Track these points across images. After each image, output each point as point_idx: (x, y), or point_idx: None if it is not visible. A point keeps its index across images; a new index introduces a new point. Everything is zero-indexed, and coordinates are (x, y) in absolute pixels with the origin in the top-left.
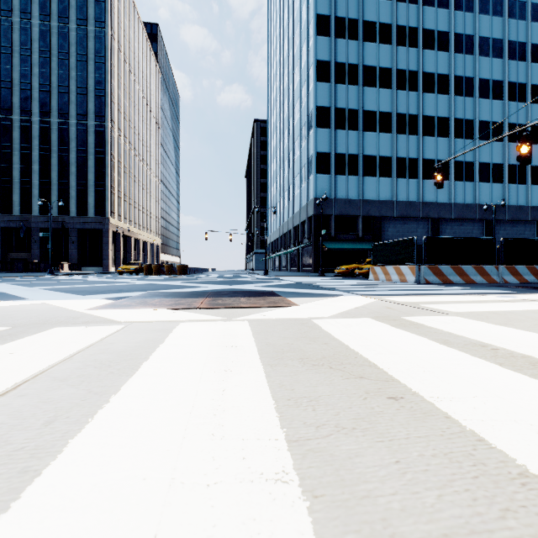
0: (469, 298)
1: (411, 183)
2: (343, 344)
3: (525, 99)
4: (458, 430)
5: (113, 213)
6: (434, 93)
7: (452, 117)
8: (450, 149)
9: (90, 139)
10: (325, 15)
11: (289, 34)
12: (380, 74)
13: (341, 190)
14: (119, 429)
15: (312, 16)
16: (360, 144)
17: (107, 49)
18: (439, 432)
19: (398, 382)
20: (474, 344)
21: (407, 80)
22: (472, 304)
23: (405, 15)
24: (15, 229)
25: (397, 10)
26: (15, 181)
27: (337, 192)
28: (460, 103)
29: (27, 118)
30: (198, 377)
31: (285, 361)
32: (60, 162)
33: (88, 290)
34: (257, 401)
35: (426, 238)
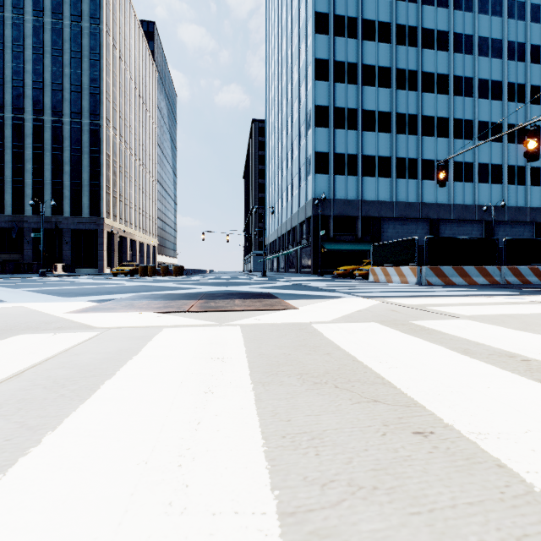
0: (476, 299)
1: (410, 184)
2: (348, 354)
3: (524, 100)
4: (522, 490)
5: (109, 214)
6: (433, 93)
7: (452, 117)
8: (450, 149)
9: (84, 138)
10: (324, 13)
11: (287, 32)
12: (379, 73)
13: (340, 190)
14: (36, 494)
15: (310, 14)
16: (359, 143)
17: (102, 46)
18: (496, 494)
19: (421, 407)
20: (499, 354)
21: (406, 79)
22: (482, 307)
23: (404, 14)
24: (7, 230)
25: (396, 9)
26: (7, 180)
27: (336, 192)
28: (459, 103)
29: (19, 115)
30: (169, 403)
31: (280, 378)
32: (53, 161)
33: (75, 292)
34: (241, 441)
35: (428, 238)
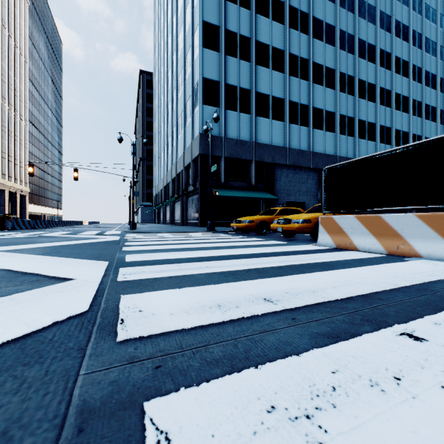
0: None
1: (302, 131)
2: None
3: (390, 68)
4: None
5: None
6: (322, 41)
7: (338, 69)
8: (336, 101)
9: None
10: None
11: None
12: (273, 5)
13: (232, 128)
14: None
15: None
16: (252, 78)
17: None
18: None
19: None
20: None
21: (298, 20)
22: None
23: None
24: None
25: None
26: None
27: (227, 130)
28: (343, 58)
29: None
30: None
31: None
32: None
33: None
34: None
35: None
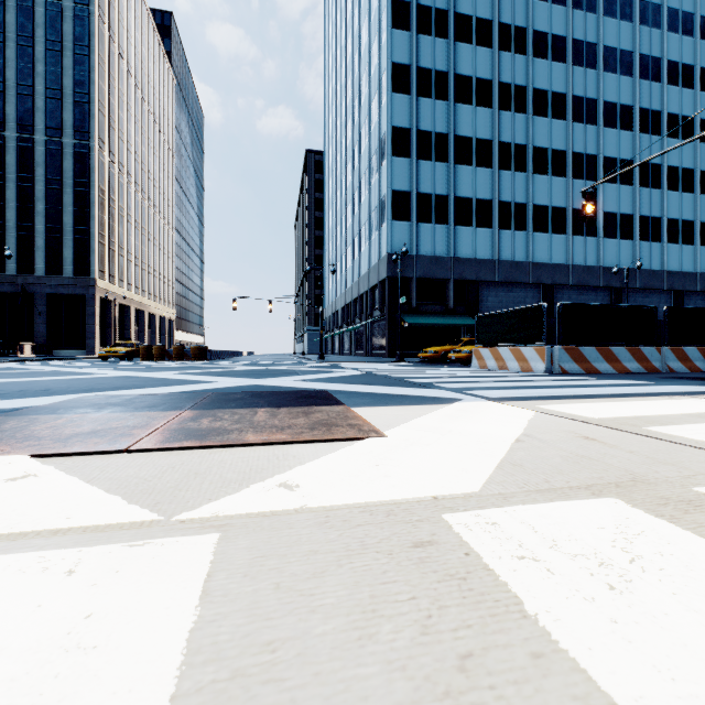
0: (695, 404)
1: (518, 237)
2: None
3: (660, 132)
4: None
5: (102, 273)
6: (547, 117)
7: (570, 150)
8: (568, 192)
9: (66, 165)
10: (404, 1)
11: (354, 30)
12: (477, 87)
13: (426, 243)
14: None
15: (385, 1)
16: (450, 181)
17: (92, 35)
18: None
19: None
20: None
21: (512, 97)
22: None
23: (510, 10)
24: None
25: (499, 2)
26: None
27: (420, 246)
28: (580, 133)
29: None
30: None
31: None
32: (19, 196)
33: None
34: None
35: (561, 305)
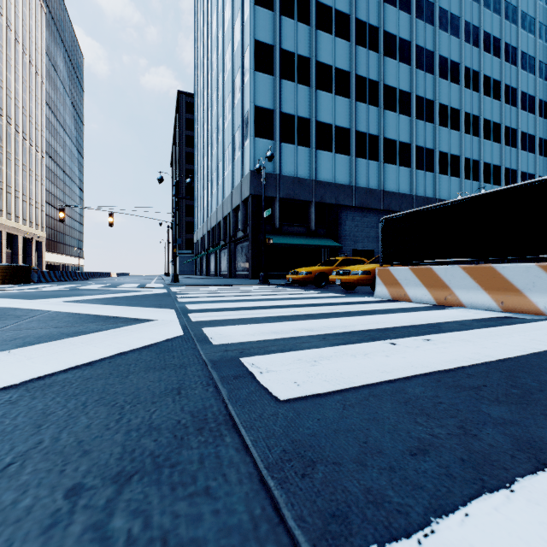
0: None
1: (371, 166)
2: None
3: (478, 89)
4: None
5: None
6: (395, 60)
7: (414, 92)
8: (412, 130)
9: None
10: None
11: None
12: (337, 18)
13: (289, 164)
14: None
15: None
16: (312, 105)
17: None
18: None
19: None
20: None
21: (367, 35)
22: None
23: None
24: None
25: None
26: None
27: (283, 166)
28: (421, 79)
29: None
30: None
31: None
32: None
33: None
34: None
35: None
